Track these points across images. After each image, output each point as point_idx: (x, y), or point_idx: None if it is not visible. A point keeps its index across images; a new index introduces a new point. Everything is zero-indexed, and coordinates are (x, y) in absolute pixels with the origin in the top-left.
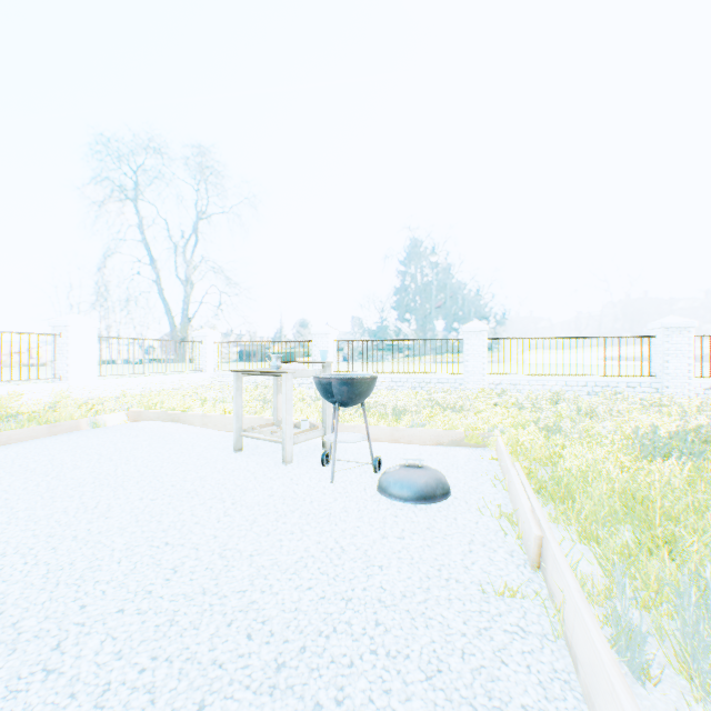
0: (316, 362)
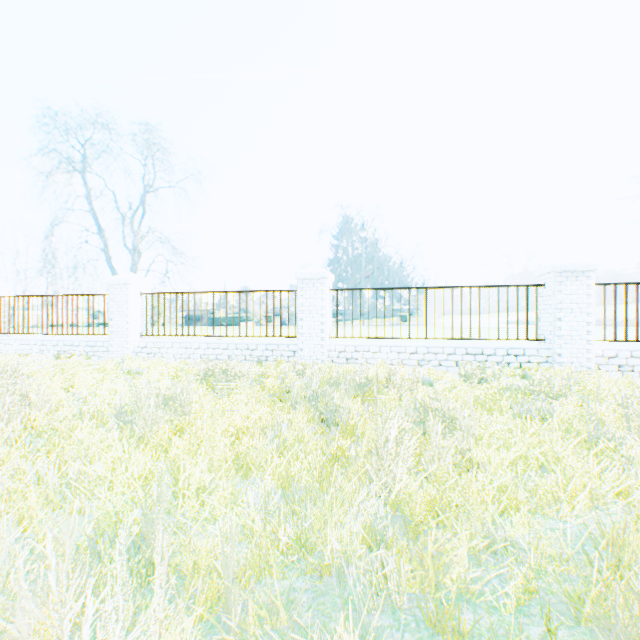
0: None
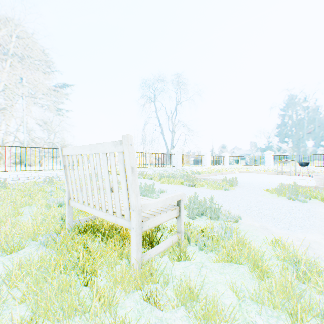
0: (292, 160)
